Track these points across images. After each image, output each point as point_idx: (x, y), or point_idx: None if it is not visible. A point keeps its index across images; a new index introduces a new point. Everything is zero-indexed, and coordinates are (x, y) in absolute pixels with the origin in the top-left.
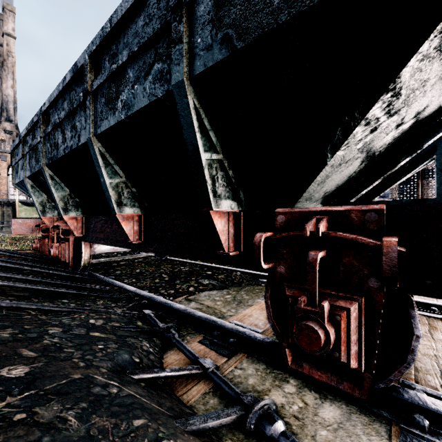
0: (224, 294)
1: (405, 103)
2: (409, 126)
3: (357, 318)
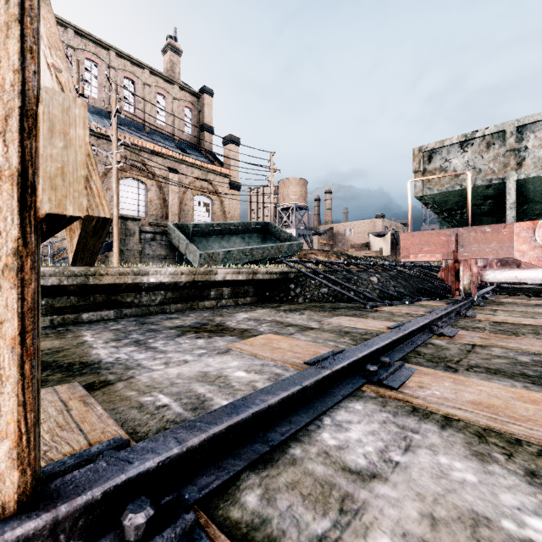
0: (537, 299)
1: (462, 206)
2: (494, 200)
3: (448, 270)
